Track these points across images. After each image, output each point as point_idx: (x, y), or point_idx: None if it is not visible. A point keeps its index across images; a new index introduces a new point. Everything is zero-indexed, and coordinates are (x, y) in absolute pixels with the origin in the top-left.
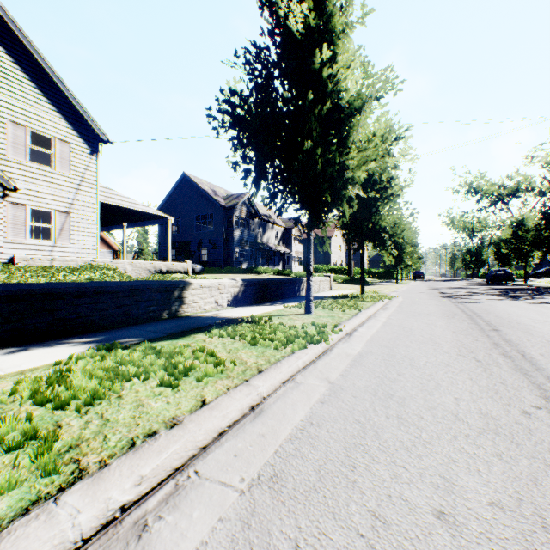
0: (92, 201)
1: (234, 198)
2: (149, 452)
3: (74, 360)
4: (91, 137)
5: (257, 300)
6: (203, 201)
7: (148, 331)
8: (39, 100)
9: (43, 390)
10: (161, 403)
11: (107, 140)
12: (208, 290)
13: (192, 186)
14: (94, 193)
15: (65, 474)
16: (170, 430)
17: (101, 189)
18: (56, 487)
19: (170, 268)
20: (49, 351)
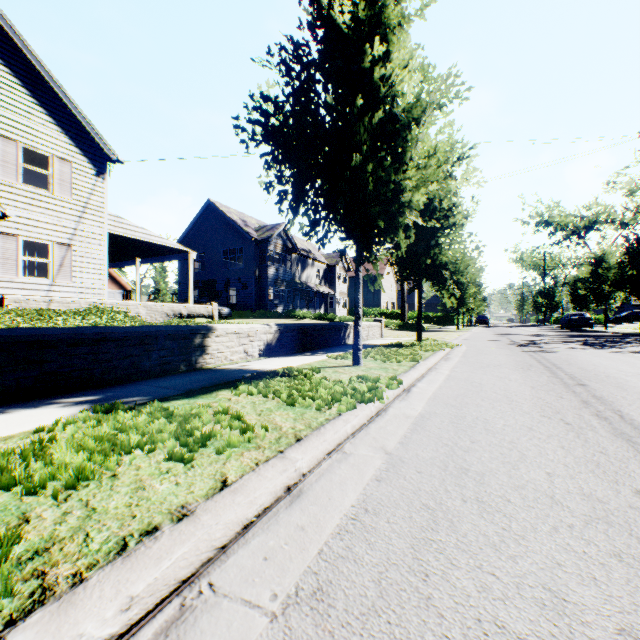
0: (98, 232)
1: (267, 230)
2: (145, 559)
3: (60, 426)
4: (97, 155)
5: (295, 349)
6: (231, 233)
7: (160, 387)
8: (34, 110)
9: (12, 468)
10: (167, 485)
11: (117, 159)
12: (236, 337)
13: (218, 216)
14: (100, 222)
15: (21, 597)
16: (177, 524)
17: (109, 217)
18: (3, 619)
19: (192, 312)
20: (32, 414)
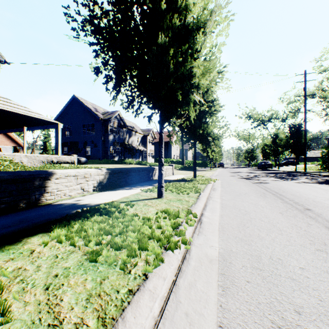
0: None
1: (109, 114)
2: None
3: None
4: None
5: (120, 184)
6: (87, 115)
7: None
8: None
9: None
10: None
11: (4, 61)
12: (74, 178)
13: (79, 105)
14: None
15: None
16: None
17: None
18: None
19: (60, 160)
20: None
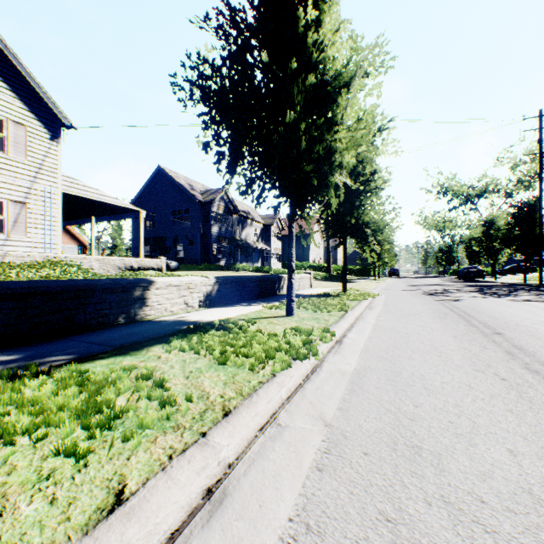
0: (52, 191)
1: (211, 193)
2: None
3: None
4: (51, 120)
5: (233, 299)
6: (179, 195)
7: (90, 343)
8: None
9: None
10: (38, 504)
11: (70, 125)
12: (176, 289)
13: (167, 180)
14: (54, 183)
15: None
16: None
17: (64, 178)
18: None
19: (142, 265)
20: None
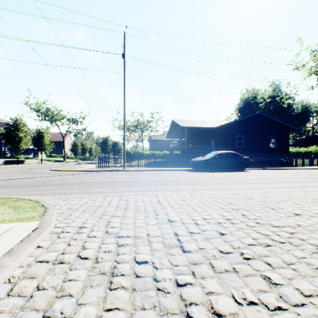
0: None
1: (3, 125)
2: None
3: None
4: None
5: (9, 164)
6: None
7: None
8: None
9: None
10: None
11: None
12: None
13: None
14: None
15: None
16: None
17: None
18: None
19: None
20: None
